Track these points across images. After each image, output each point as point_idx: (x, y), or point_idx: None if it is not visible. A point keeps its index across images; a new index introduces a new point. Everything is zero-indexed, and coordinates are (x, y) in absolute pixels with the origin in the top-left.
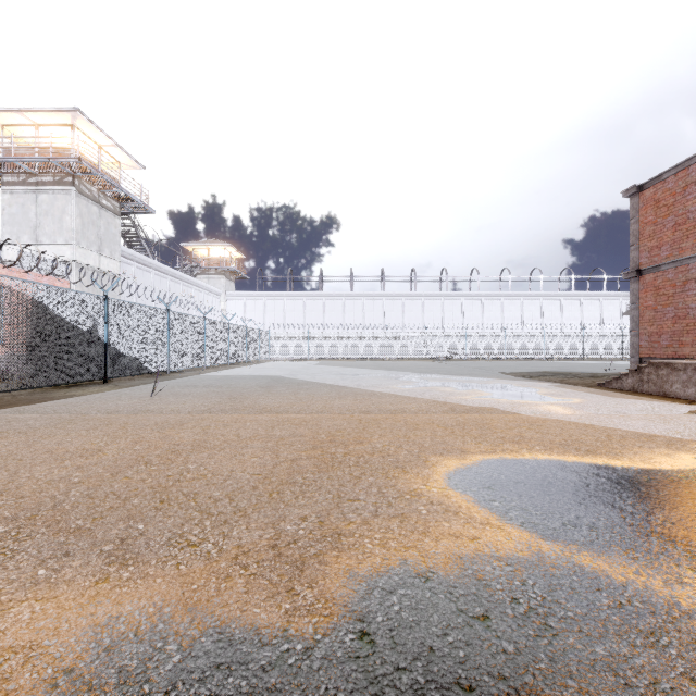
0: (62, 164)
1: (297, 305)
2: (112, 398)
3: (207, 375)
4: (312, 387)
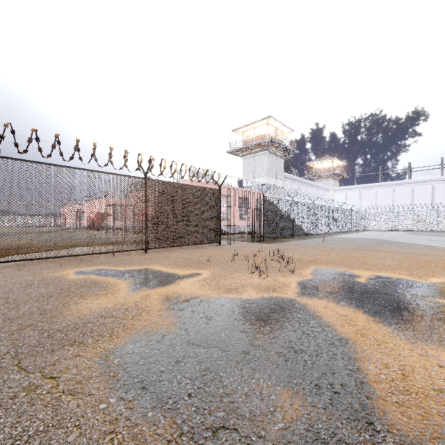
0: (264, 142)
1: (387, 191)
2: (306, 242)
3: (335, 237)
4: (409, 245)
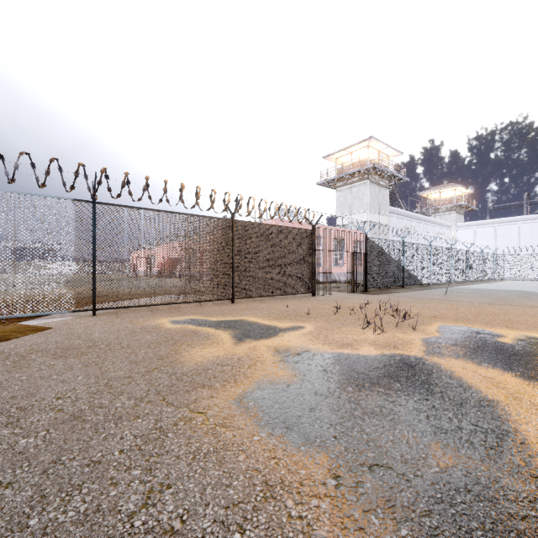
0: (364, 170)
1: (535, 227)
2: (422, 294)
3: (460, 287)
4: None
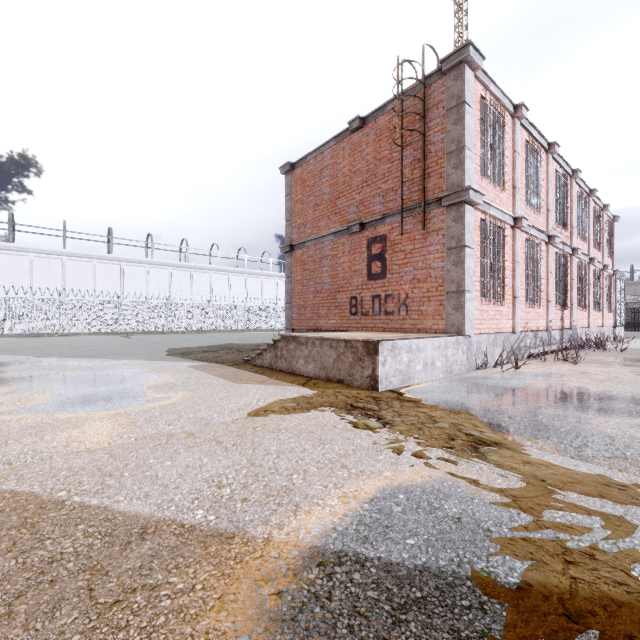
0: None
1: None
2: None
3: None
4: None
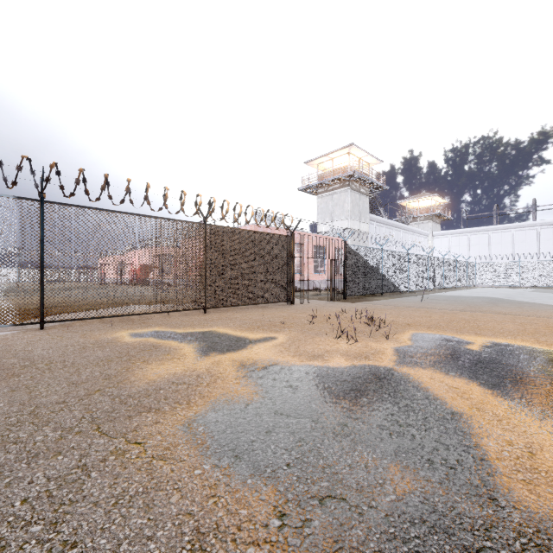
0: (345, 177)
1: (504, 237)
2: (399, 302)
3: (436, 294)
4: (534, 305)
